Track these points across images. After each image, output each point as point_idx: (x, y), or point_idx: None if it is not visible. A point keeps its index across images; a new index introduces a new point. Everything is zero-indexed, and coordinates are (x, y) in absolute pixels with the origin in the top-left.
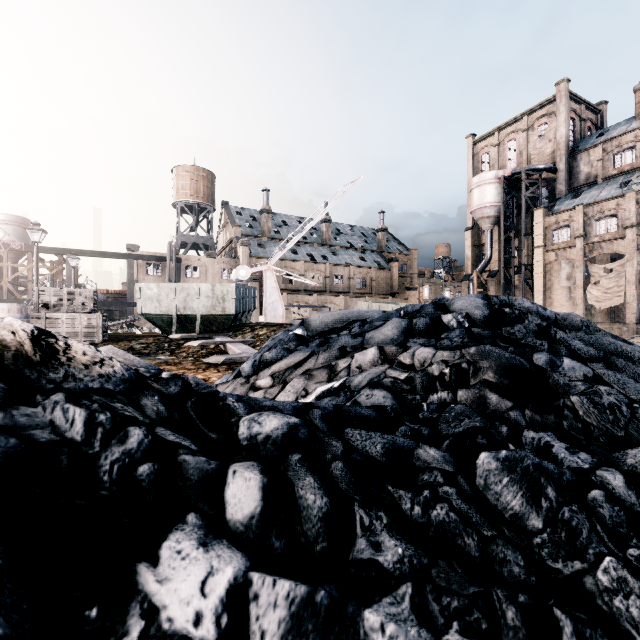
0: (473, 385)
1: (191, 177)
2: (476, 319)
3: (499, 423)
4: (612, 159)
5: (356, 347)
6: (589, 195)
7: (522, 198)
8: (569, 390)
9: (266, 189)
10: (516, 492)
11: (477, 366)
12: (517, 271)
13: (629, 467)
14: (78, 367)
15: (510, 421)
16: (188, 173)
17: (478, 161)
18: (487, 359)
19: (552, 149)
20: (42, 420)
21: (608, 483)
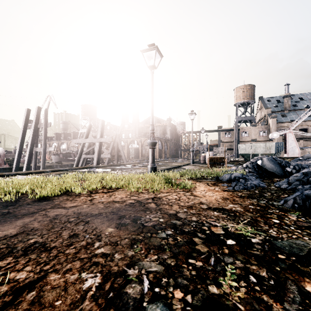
0: None
1: (243, 90)
2: None
3: None
4: None
5: (310, 160)
6: None
7: None
8: None
9: (287, 84)
10: None
11: None
12: None
13: None
14: (278, 159)
15: None
16: (241, 89)
17: None
18: None
19: None
20: (277, 161)
21: None
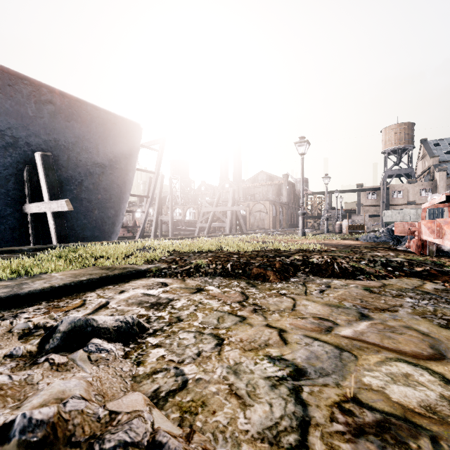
0: None
1: (395, 132)
2: None
3: None
4: None
5: None
6: None
7: None
8: None
9: None
10: None
11: None
12: None
13: None
14: None
15: None
16: (393, 130)
17: None
18: None
19: None
20: None
21: None
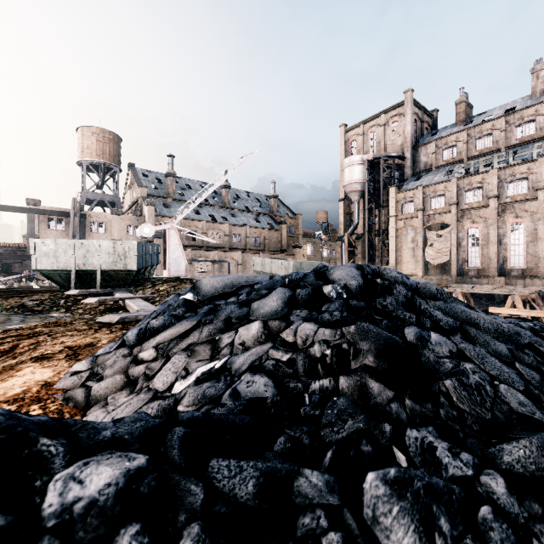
0: (354, 370)
1: (97, 138)
2: (353, 289)
3: (382, 419)
4: (442, 153)
5: (242, 318)
6: (426, 179)
7: (381, 178)
8: (439, 368)
9: (171, 155)
10: (408, 526)
11: (357, 347)
12: (377, 234)
13: (507, 466)
14: None
15: (392, 415)
16: (94, 134)
17: (349, 146)
18: (366, 339)
19: (401, 142)
20: None
21: (493, 492)
